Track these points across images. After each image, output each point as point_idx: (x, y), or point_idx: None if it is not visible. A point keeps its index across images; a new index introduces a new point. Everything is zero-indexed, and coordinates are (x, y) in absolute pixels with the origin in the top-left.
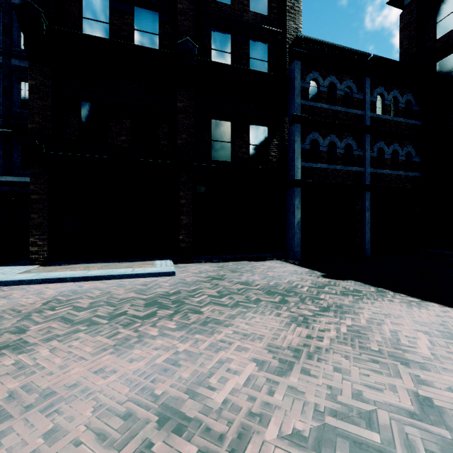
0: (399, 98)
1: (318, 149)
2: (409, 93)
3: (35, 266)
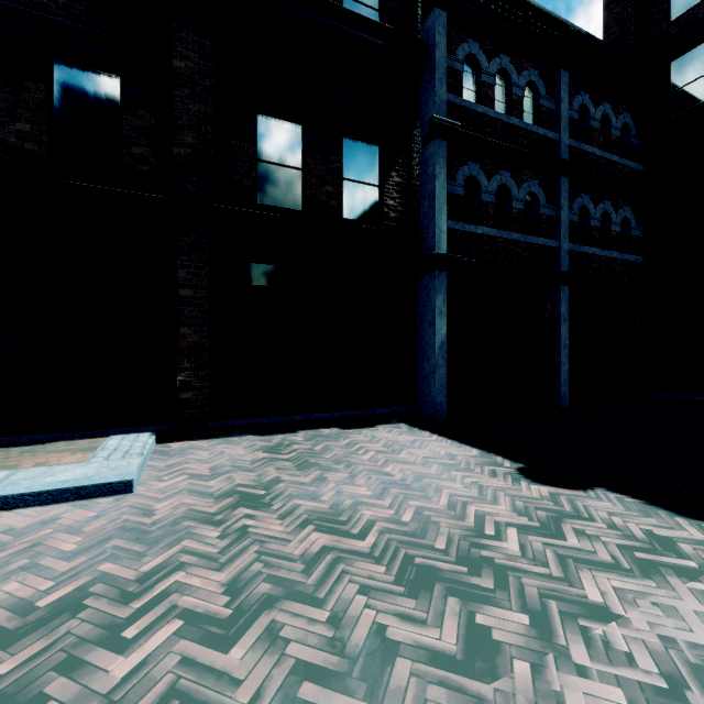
0: (612, 118)
1: (479, 198)
2: (627, 112)
3: None
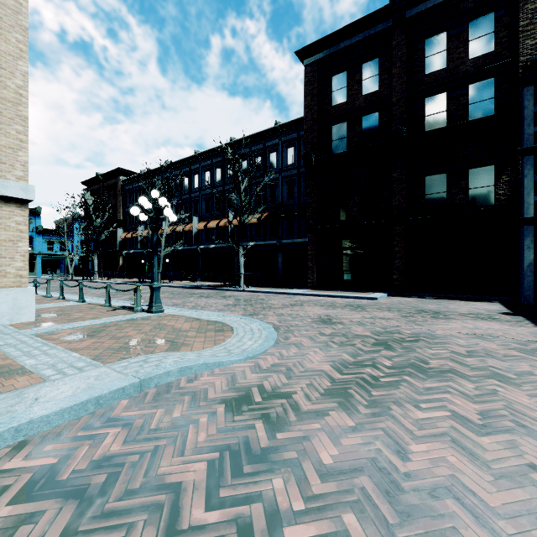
0: None
1: None
2: None
3: (309, 290)
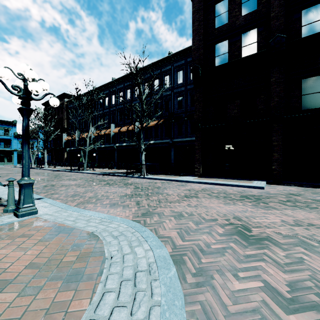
0: None
1: None
2: None
3: (196, 177)
